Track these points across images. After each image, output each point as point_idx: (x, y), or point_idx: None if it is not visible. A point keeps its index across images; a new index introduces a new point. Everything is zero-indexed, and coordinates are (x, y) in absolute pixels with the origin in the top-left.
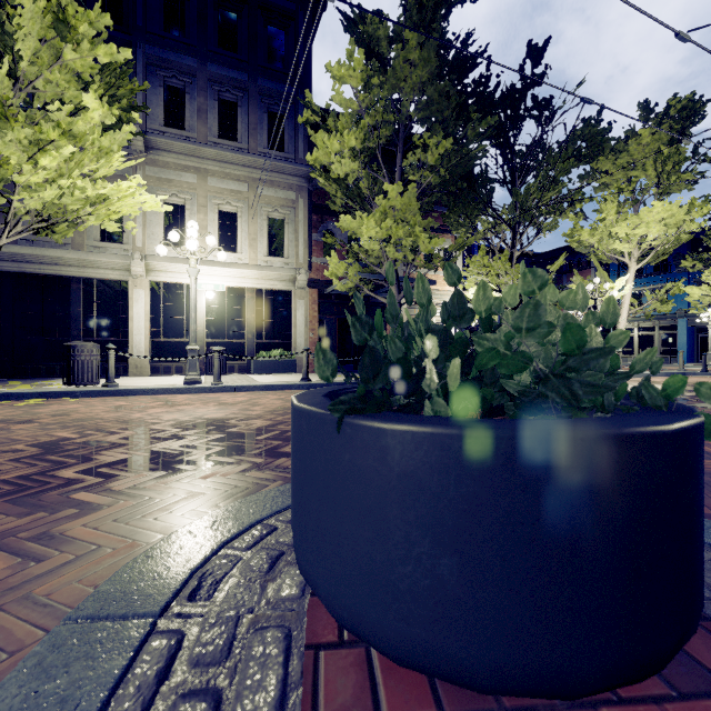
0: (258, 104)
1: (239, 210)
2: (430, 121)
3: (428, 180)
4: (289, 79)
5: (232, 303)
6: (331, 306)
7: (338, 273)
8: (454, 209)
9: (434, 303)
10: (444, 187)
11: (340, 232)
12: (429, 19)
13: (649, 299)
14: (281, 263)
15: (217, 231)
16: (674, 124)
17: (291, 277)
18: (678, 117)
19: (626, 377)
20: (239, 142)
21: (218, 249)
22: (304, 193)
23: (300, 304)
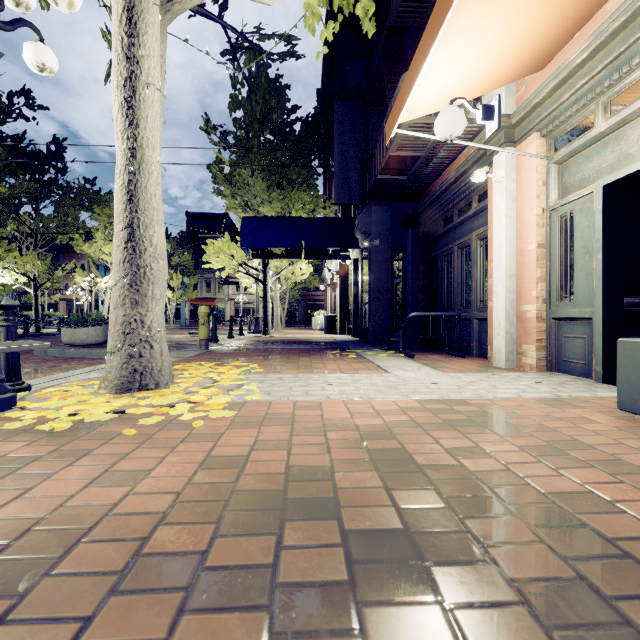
0: None
1: None
2: None
3: None
4: None
5: None
6: None
7: None
8: None
9: None
10: None
11: None
12: None
13: None
14: None
15: None
16: None
17: None
18: None
19: None
20: None
21: None
22: None
23: None
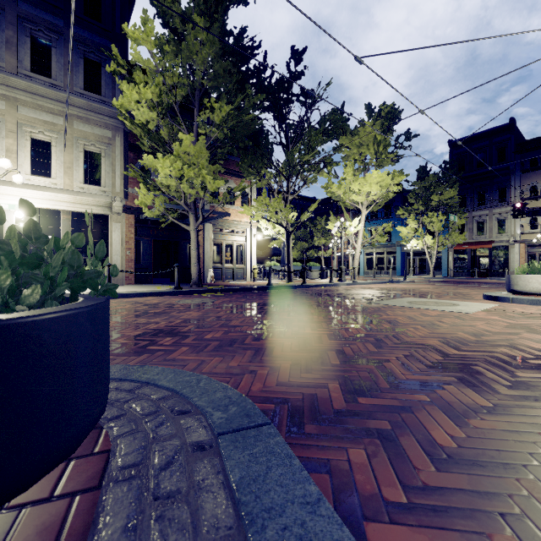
0: (74, 49)
1: (53, 140)
2: (218, 90)
3: (215, 135)
4: (71, 27)
5: (46, 223)
6: (147, 229)
7: (147, 203)
8: (245, 160)
9: (235, 231)
10: (235, 143)
11: (155, 169)
12: (213, 10)
13: (374, 233)
14: (98, 191)
15: (29, 156)
16: (384, 122)
17: (107, 203)
18: (387, 117)
19: (65, 287)
20: (53, 79)
21: (30, 173)
22: (121, 133)
23: (116, 227)
